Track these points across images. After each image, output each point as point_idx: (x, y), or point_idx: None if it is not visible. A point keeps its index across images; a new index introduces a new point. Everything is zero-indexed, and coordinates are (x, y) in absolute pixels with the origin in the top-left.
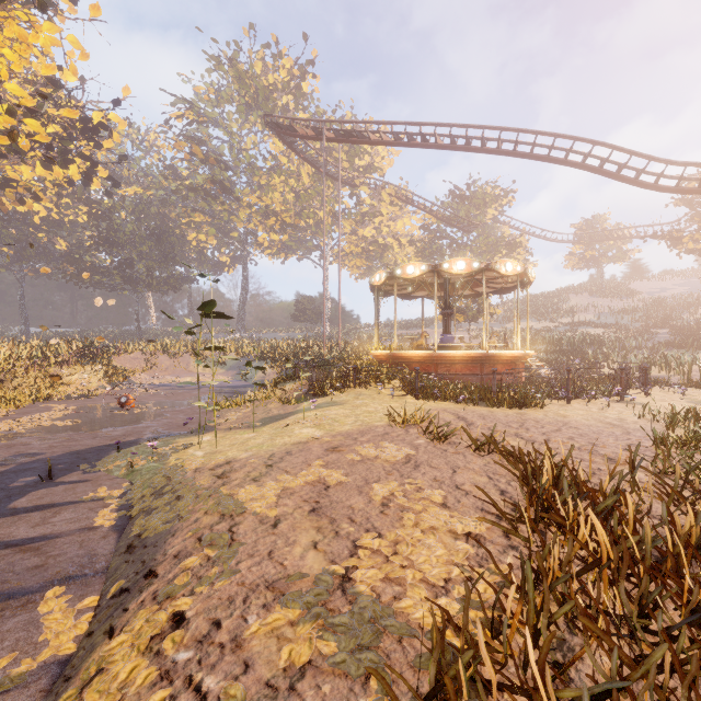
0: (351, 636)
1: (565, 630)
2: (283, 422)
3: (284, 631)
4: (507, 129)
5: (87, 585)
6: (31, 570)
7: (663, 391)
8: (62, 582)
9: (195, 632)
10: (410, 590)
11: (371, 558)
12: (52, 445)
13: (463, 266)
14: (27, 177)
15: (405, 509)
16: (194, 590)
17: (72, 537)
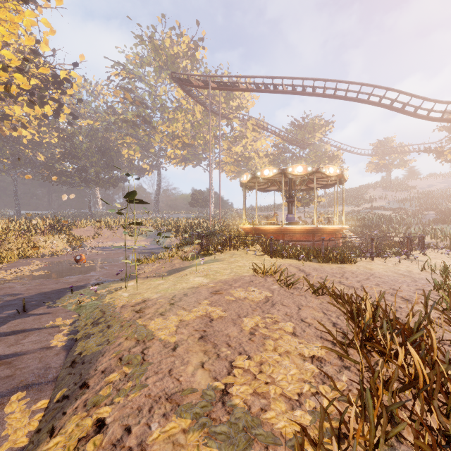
0: (229, 444)
1: (393, 438)
2: (182, 273)
3: (178, 437)
4: (330, 80)
5: (41, 391)
6: (3, 379)
7: (434, 252)
8: (24, 388)
9: (111, 436)
10: (273, 404)
11: (243, 376)
12: (28, 288)
13: (301, 170)
14: (18, 113)
15: (266, 337)
16: (113, 401)
17: (35, 354)
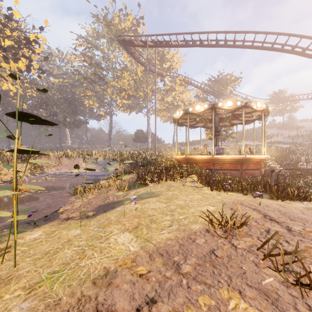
0: None
1: None
2: (109, 214)
3: None
4: (249, 32)
5: None
6: None
7: None
8: None
9: None
10: None
11: None
12: None
13: (231, 104)
14: None
15: None
16: None
17: None
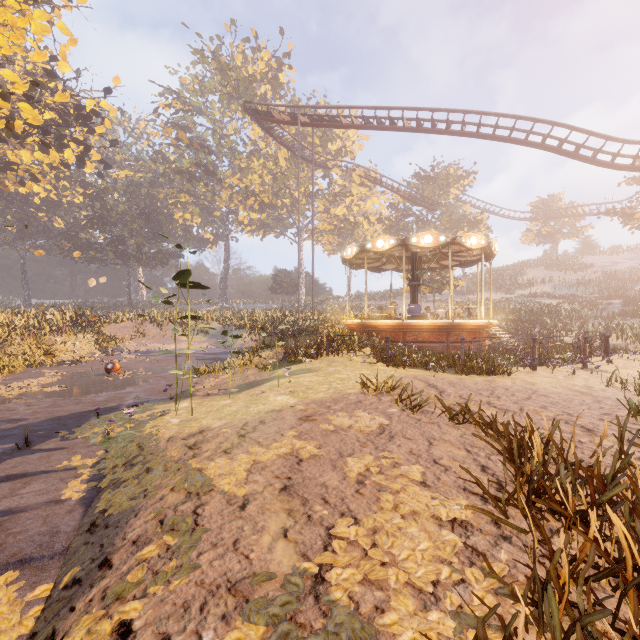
0: None
1: None
2: (258, 388)
3: None
4: (471, 112)
5: (42, 569)
6: None
7: (622, 359)
8: (17, 565)
9: None
10: (394, 600)
11: (348, 552)
12: (36, 410)
13: (430, 240)
14: (26, 161)
15: (382, 488)
16: (146, 591)
17: (37, 511)
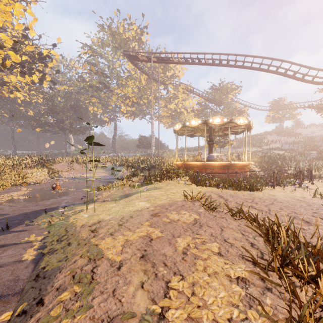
0: None
1: None
2: (130, 198)
3: None
4: (239, 55)
5: (7, 302)
6: None
7: (318, 182)
8: None
9: None
10: None
11: (178, 298)
12: (14, 209)
13: (219, 120)
14: (13, 81)
15: (197, 257)
16: (61, 322)
17: (9, 267)
